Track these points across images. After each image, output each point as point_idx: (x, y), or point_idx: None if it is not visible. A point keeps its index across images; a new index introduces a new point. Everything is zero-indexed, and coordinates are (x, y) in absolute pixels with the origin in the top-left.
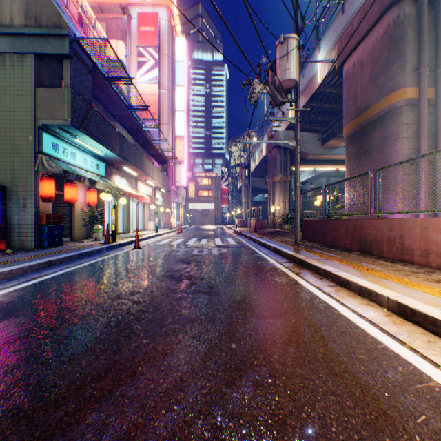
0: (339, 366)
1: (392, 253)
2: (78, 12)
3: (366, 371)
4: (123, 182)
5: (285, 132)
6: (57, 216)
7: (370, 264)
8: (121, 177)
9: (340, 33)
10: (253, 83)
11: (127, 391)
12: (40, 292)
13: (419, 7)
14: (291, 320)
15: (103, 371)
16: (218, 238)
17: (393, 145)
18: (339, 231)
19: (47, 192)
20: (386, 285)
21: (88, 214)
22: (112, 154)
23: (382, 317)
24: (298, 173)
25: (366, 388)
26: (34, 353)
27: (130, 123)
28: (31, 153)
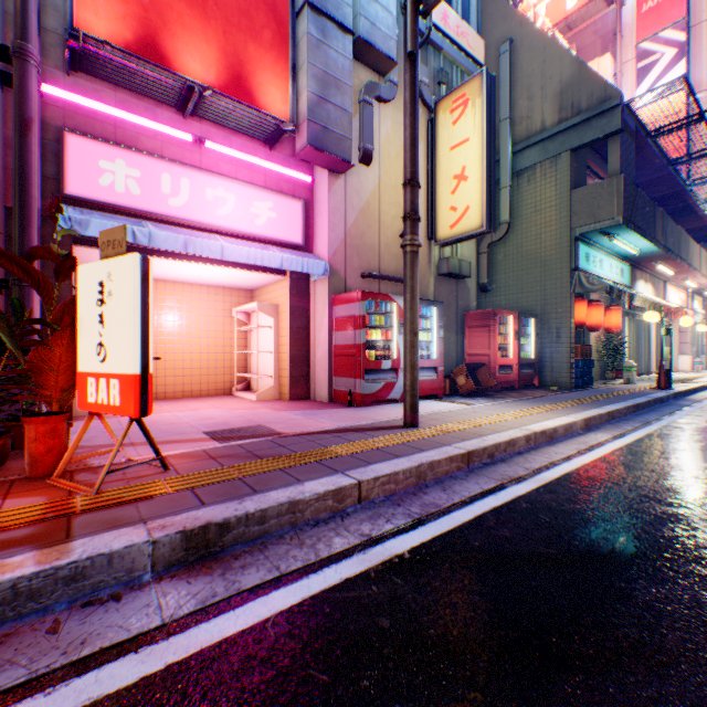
0: None
1: None
2: None
3: None
4: (645, 289)
5: None
6: (585, 347)
7: None
8: (643, 282)
9: None
10: None
11: None
12: (701, 439)
13: None
14: None
15: None
16: None
17: None
18: None
19: (577, 318)
20: None
21: (599, 344)
22: (651, 248)
23: None
24: None
25: None
26: None
27: (660, 188)
28: (563, 272)
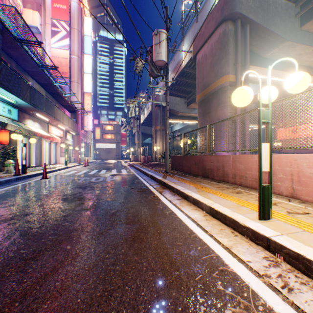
0: (163, 251)
1: (218, 176)
2: None
3: (179, 252)
4: (36, 125)
5: (164, 96)
6: None
7: (205, 184)
8: (34, 121)
9: (195, 34)
10: (137, 59)
11: None
12: None
13: (236, 26)
14: (144, 224)
15: None
16: (115, 169)
17: (223, 110)
18: (192, 163)
19: None
20: (208, 197)
21: (1, 151)
22: (23, 102)
23: (201, 217)
24: (167, 124)
25: (174, 263)
26: None
27: (42, 78)
28: None
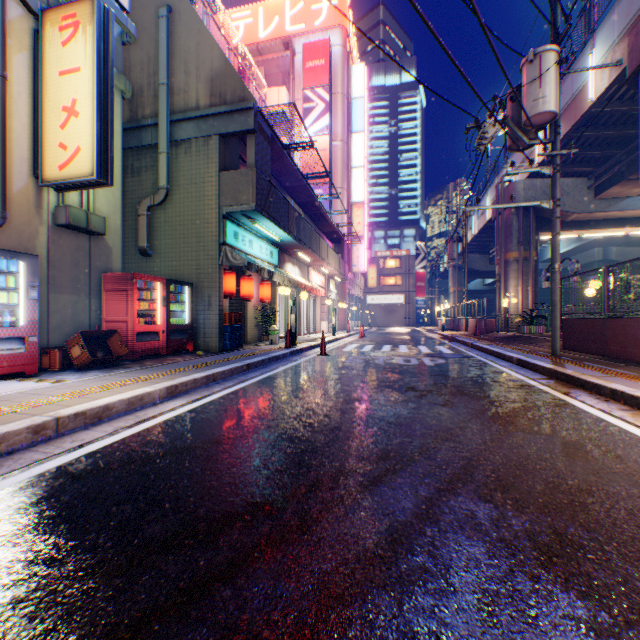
0: None
1: None
2: (237, 64)
3: None
4: (295, 271)
5: (526, 182)
6: (237, 314)
7: None
8: (293, 265)
9: (632, 16)
10: (483, 125)
11: (416, 469)
12: (264, 393)
13: None
14: (569, 438)
15: (382, 454)
16: (422, 345)
17: None
18: (633, 336)
19: (229, 288)
20: None
21: (259, 312)
22: (289, 237)
23: None
24: (556, 249)
25: None
26: (310, 437)
27: (303, 195)
28: (215, 245)
